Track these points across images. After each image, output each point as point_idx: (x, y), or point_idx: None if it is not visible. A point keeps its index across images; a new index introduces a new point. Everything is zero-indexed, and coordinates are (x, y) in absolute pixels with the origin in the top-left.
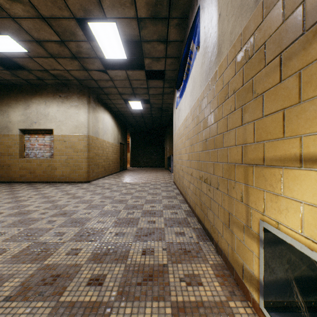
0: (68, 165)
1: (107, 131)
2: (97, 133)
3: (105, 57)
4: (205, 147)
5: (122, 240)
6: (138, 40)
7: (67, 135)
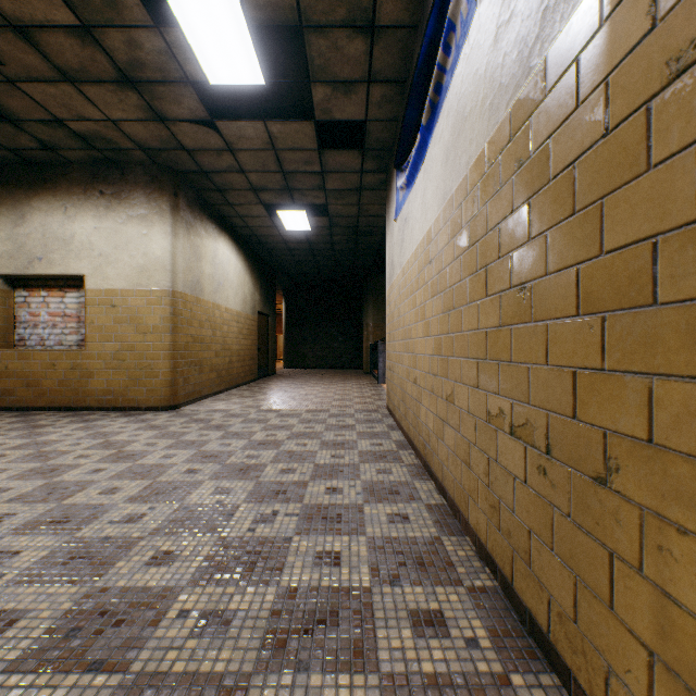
0: (122, 366)
1: (226, 282)
2: (197, 288)
3: (208, 79)
4: (519, 311)
5: (213, 665)
6: (294, 25)
7: (119, 290)
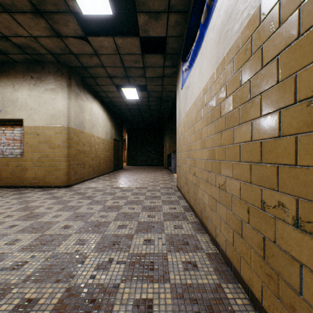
0: (42, 165)
1: (97, 124)
2: (82, 126)
3: (81, 10)
4: (310, 120)
5: None
6: None
7: (40, 127)
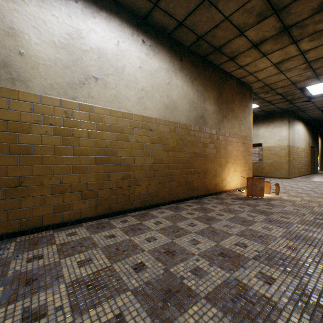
0: (272, 166)
1: (300, 138)
2: (293, 143)
3: (312, 95)
4: None
5: None
6: None
7: (271, 146)
